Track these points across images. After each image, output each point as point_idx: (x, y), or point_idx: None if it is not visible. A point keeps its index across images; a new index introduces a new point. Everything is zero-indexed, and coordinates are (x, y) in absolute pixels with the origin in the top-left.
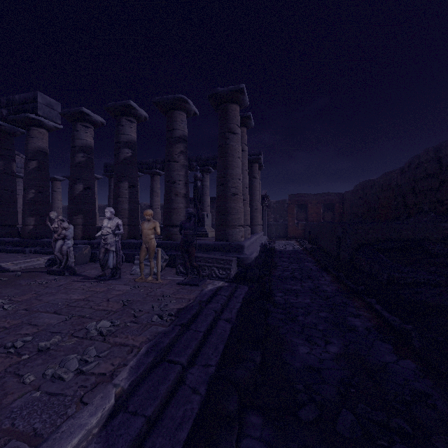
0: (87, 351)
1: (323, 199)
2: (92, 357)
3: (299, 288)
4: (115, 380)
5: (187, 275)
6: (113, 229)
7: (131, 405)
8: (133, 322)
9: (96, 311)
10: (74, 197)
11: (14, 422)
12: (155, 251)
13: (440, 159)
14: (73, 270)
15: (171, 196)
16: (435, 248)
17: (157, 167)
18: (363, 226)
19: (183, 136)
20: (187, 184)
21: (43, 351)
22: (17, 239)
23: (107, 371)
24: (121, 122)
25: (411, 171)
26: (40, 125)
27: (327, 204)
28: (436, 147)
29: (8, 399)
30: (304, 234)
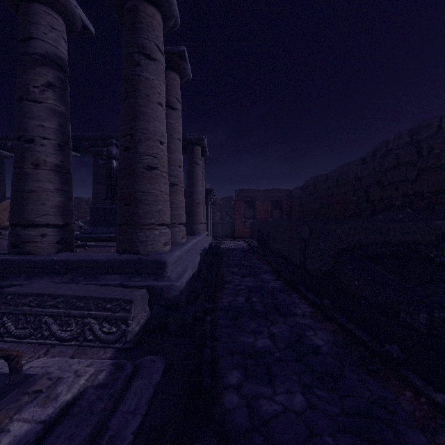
0: None
1: (271, 196)
2: None
3: (268, 346)
4: None
5: None
6: None
7: None
8: None
9: None
10: None
11: None
12: None
13: (418, 142)
14: None
15: (24, 166)
16: (442, 256)
17: None
18: (343, 225)
19: (53, 56)
20: (64, 148)
21: None
22: None
23: None
24: None
25: (377, 160)
26: None
27: (275, 201)
28: (412, 128)
29: None
30: (252, 233)
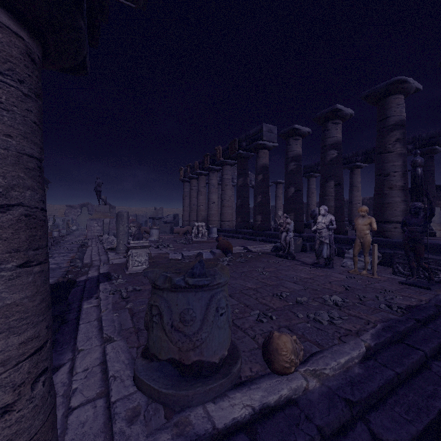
0: (331, 312)
1: None
2: (336, 317)
3: None
4: (361, 337)
5: (412, 275)
6: (326, 224)
7: (379, 359)
8: (360, 304)
9: (324, 289)
10: (287, 198)
11: (303, 333)
12: (369, 246)
13: None
14: (293, 256)
15: (384, 190)
16: None
17: (357, 160)
18: None
19: (399, 122)
20: (405, 174)
21: (299, 303)
22: (251, 230)
23: (352, 329)
24: (327, 127)
25: None
26: (264, 147)
27: None
28: None
29: (293, 321)
30: None
